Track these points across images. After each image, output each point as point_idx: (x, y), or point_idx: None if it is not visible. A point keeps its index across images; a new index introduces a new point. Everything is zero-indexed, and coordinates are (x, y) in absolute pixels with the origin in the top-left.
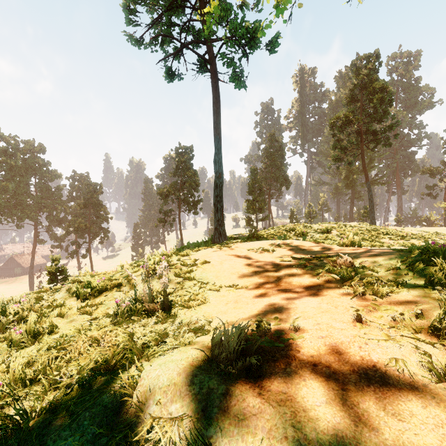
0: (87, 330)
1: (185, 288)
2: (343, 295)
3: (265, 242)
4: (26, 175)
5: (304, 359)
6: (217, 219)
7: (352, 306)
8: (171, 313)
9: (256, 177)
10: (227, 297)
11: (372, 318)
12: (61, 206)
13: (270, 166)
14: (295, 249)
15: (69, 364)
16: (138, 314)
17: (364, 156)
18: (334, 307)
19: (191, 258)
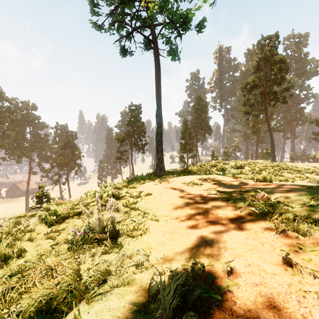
0: (47, 256)
1: (130, 217)
2: (266, 230)
3: (194, 176)
4: (23, 126)
5: (242, 315)
6: (158, 158)
7: (282, 249)
8: (117, 242)
9: (187, 126)
10: (165, 227)
11: (301, 261)
12: (48, 148)
13: (197, 118)
14: (218, 183)
15: (21, 297)
16: (90, 243)
17: (267, 111)
18: (261, 244)
19: (137, 191)
